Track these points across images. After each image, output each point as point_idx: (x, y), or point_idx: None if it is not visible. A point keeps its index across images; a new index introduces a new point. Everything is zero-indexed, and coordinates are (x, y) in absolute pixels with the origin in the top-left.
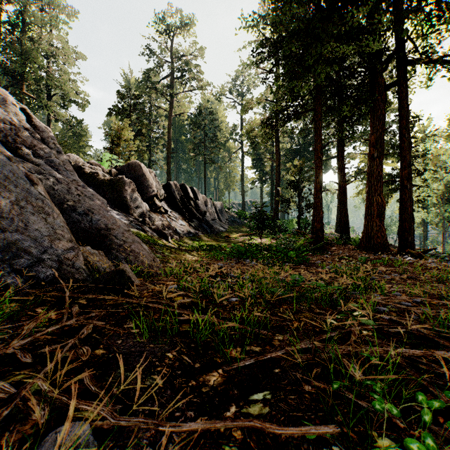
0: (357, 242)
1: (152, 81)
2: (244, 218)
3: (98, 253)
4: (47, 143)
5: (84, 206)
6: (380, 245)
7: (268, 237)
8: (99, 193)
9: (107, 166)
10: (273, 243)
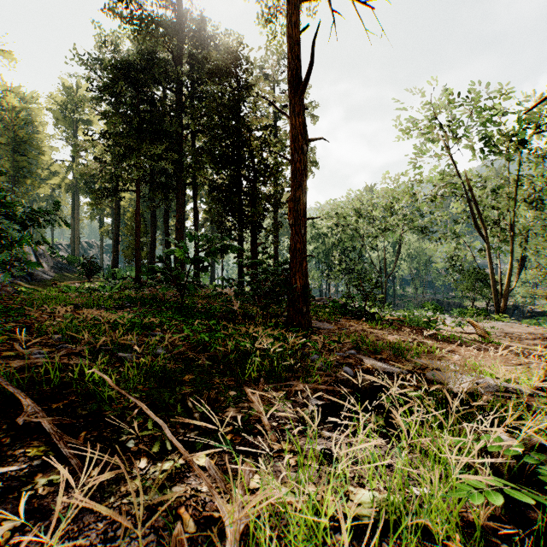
0: None
1: None
2: (77, 264)
3: None
4: None
5: None
6: None
7: None
8: None
9: None
10: None
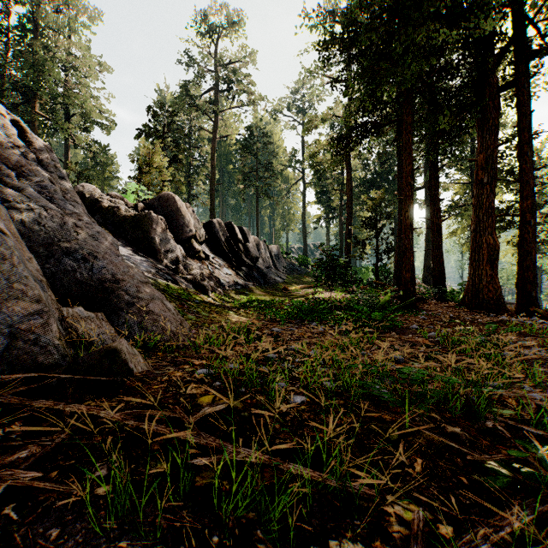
0: (457, 296)
1: (191, 96)
2: (306, 265)
3: (95, 316)
4: (46, 165)
5: (83, 248)
6: (493, 302)
7: (337, 289)
8: (120, 233)
9: (133, 200)
10: (346, 298)
